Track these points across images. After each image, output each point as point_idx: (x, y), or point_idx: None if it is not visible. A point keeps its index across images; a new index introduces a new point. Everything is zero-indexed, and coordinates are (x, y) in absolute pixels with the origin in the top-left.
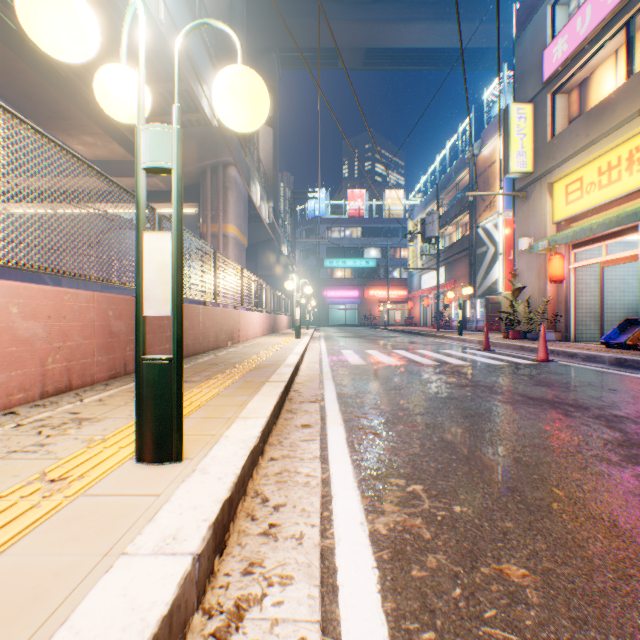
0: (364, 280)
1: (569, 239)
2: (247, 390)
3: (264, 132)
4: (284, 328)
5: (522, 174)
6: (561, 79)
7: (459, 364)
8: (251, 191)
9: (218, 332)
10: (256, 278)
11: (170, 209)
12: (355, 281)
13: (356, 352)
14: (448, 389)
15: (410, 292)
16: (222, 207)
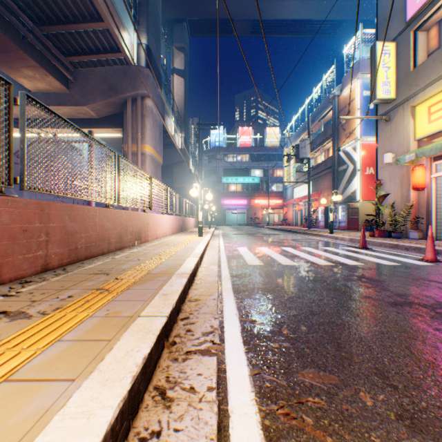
0: (251, 192)
1: (438, 150)
2: (85, 351)
3: (177, 81)
4: (192, 227)
5: (386, 100)
6: (424, 16)
7: (355, 265)
8: (166, 123)
9: (122, 233)
10: (166, 186)
11: (100, 133)
12: (244, 193)
13: (251, 250)
14: (383, 312)
15: (285, 201)
16: (140, 130)
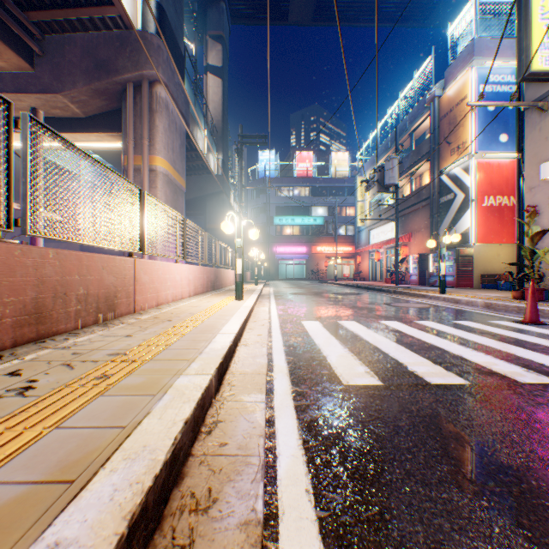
0: (312, 237)
1: None
2: None
3: (213, 83)
4: (231, 283)
5: (546, 74)
6: None
7: None
8: (195, 135)
9: (45, 301)
10: (181, 216)
11: (90, 142)
12: (303, 238)
13: (329, 329)
14: None
15: (358, 247)
16: (147, 133)
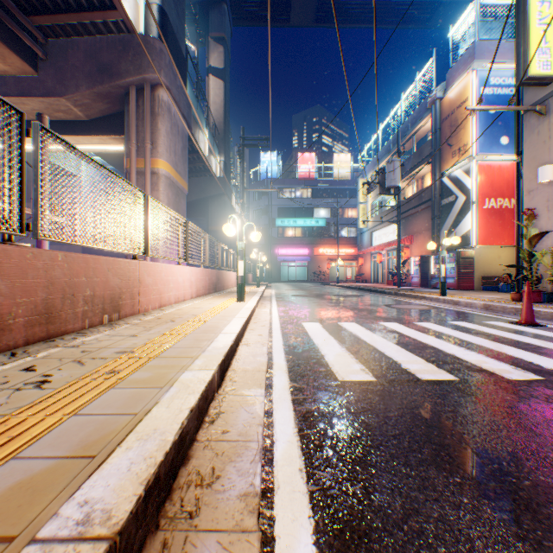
0: (314, 238)
1: None
2: None
3: (215, 85)
4: (232, 285)
5: (544, 79)
6: None
7: None
8: (197, 137)
9: (54, 302)
10: (183, 219)
11: (93, 145)
12: (305, 239)
13: (329, 329)
14: None
15: (360, 249)
16: (150, 136)
